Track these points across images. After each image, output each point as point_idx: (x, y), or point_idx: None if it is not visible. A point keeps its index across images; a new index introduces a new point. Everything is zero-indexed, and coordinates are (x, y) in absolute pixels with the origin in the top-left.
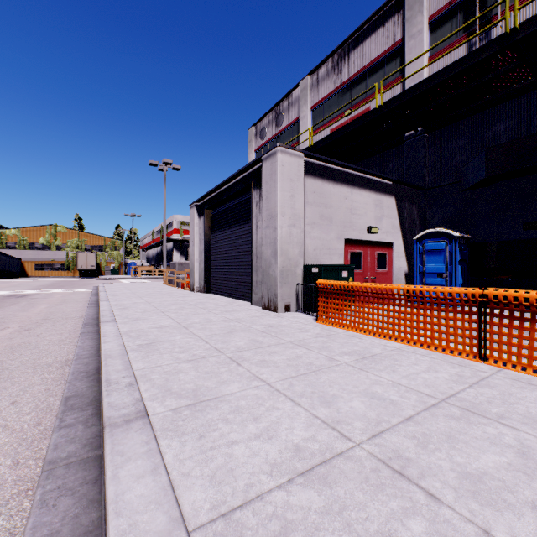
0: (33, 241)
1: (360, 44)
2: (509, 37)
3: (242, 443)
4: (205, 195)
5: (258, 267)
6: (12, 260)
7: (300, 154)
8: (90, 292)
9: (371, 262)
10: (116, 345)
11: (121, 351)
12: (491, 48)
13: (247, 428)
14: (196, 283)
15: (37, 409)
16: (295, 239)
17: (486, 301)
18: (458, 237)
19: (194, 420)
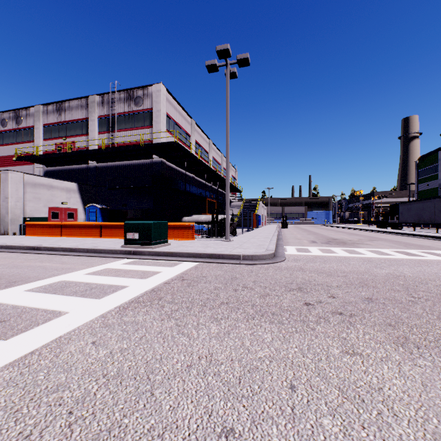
0: None
1: (71, 107)
2: (104, 150)
3: None
4: None
5: None
6: None
7: (22, 173)
8: None
9: (65, 216)
10: None
11: None
12: (100, 151)
13: None
14: None
15: None
16: (19, 207)
17: (62, 225)
18: (101, 207)
19: None
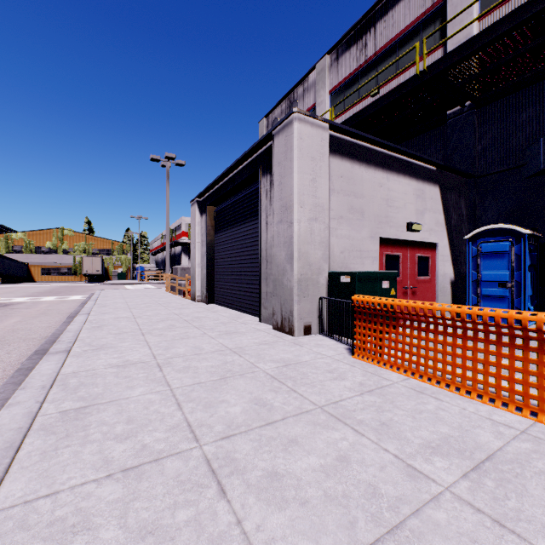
0: (39, 245)
1: (389, 11)
2: None
3: None
4: (207, 188)
5: (269, 274)
6: (17, 264)
7: (324, 125)
8: (82, 300)
9: (411, 267)
10: (21, 413)
11: (12, 436)
12: None
13: None
14: (198, 291)
15: None
16: (318, 238)
17: None
18: (527, 235)
19: None
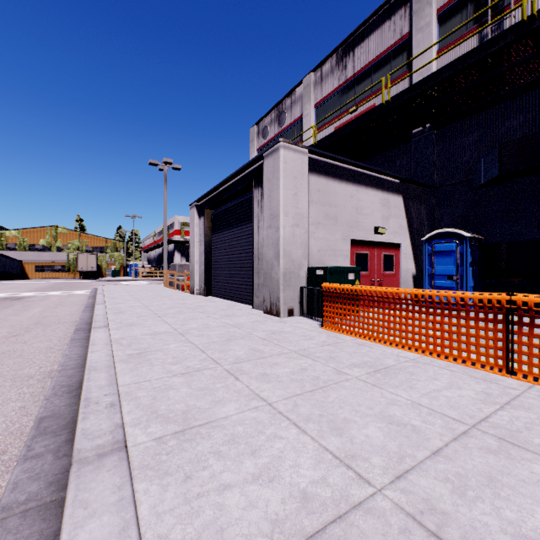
0: (33, 242)
1: (365, 39)
2: (526, 25)
3: (237, 488)
4: (206, 194)
5: (260, 269)
6: (12, 262)
7: (304, 151)
8: (88, 294)
9: (377, 263)
10: (103, 355)
11: (108, 363)
12: (506, 37)
13: (244, 465)
14: (196, 285)
15: (6, 432)
16: (299, 240)
17: (514, 308)
18: (469, 237)
19: (180, 454)
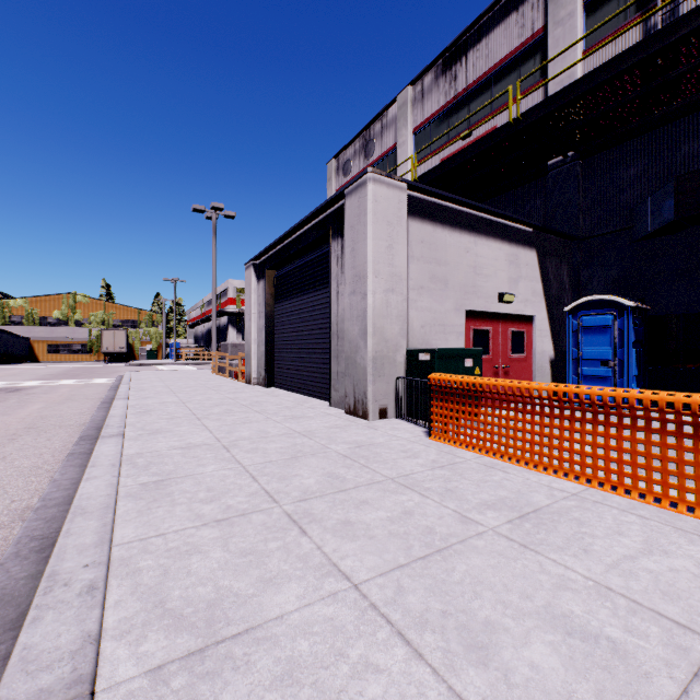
0: (45, 314)
1: (483, 39)
2: None
3: None
4: (266, 249)
5: (340, 351)
6: (16, 340)
7: (402, 185)
8: (110, 384)
9: (503, 344)
10: (103, 485)
11: (106, 500)
12: (691, 21)
13: None
14: (254, 372)
15: None
16: (395, 311)
17: None
18: (631, 307)
19: None
